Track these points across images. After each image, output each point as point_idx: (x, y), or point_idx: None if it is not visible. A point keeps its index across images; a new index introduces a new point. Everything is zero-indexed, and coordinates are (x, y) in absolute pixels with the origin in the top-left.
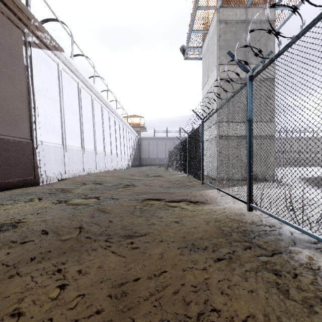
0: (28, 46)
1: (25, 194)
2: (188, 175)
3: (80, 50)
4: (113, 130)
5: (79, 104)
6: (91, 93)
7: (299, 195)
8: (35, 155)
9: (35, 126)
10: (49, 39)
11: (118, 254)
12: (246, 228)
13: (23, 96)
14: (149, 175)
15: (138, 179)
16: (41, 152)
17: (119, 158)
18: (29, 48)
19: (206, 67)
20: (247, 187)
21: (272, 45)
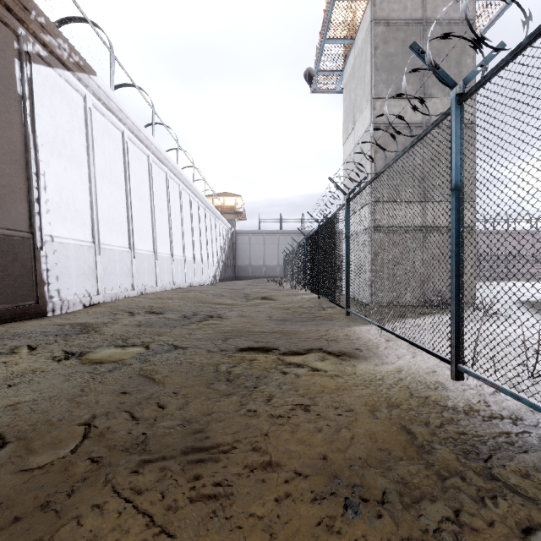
0: (26, 60)
1: (9, 336)
2: (319, 297)
3: (127, 74)
4: (188, 218)
5: (125, 171)
6: (147, 152)
7: (534, 338)
8: (38, 262)
9: (40, 208)
10: (66, 51)
11: (156, 525)
12: (462, 427)
13: (16, 152)
14: (249, 296)
15: (229, 304)
16: (50, 256)
17: (199, 266)
18: (28, 64)
19: (350, 105)
20: (452, 329)
21: (470, 63)
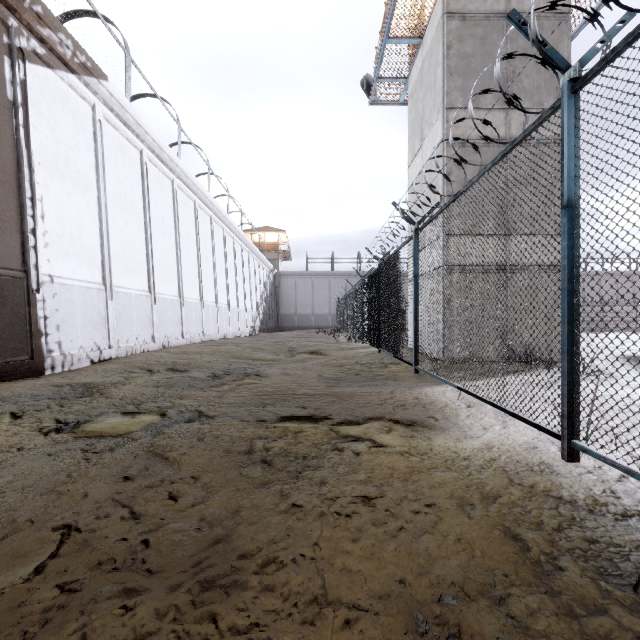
0: (19, 59)
1: None
2: (380, 351)
3: (146, 80)
4: (222, 256)
5: (144, 198)
6: (171, 176)
7: None
8: (34, 307)
9: (36, 241)
10: (69, 49)
11: None
12: (590, 531)
13: (5, 172)
14: (295, 350)
15: (270, 359)
16: (48, 300)
17: (235, 314)
18: (22, 63)
19: (416, 118)
20: (564, 393)
21: None
